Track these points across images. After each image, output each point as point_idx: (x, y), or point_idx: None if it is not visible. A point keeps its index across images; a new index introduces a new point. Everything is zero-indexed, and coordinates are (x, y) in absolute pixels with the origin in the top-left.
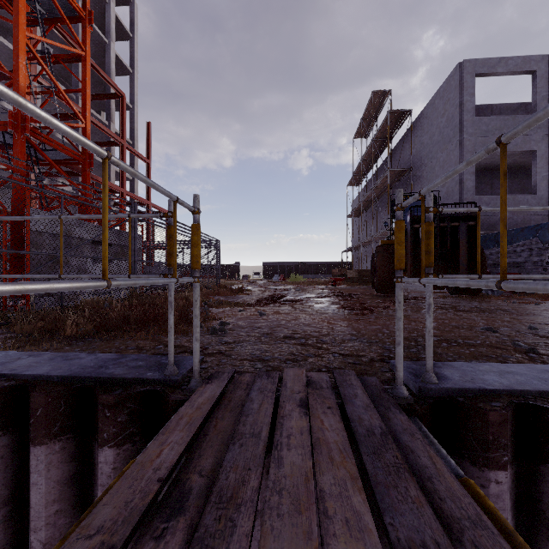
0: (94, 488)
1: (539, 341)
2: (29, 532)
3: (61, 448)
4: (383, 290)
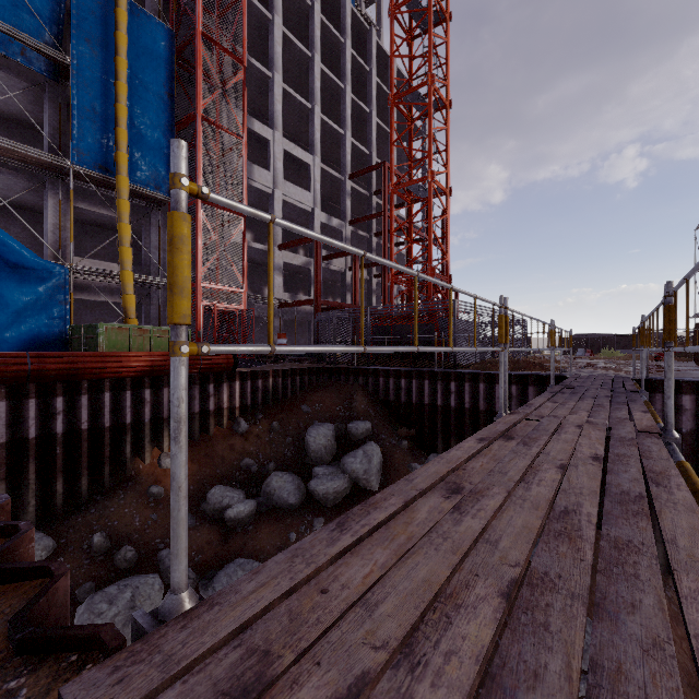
0: None
1: None
2: None
3: (535, 388)
4: None
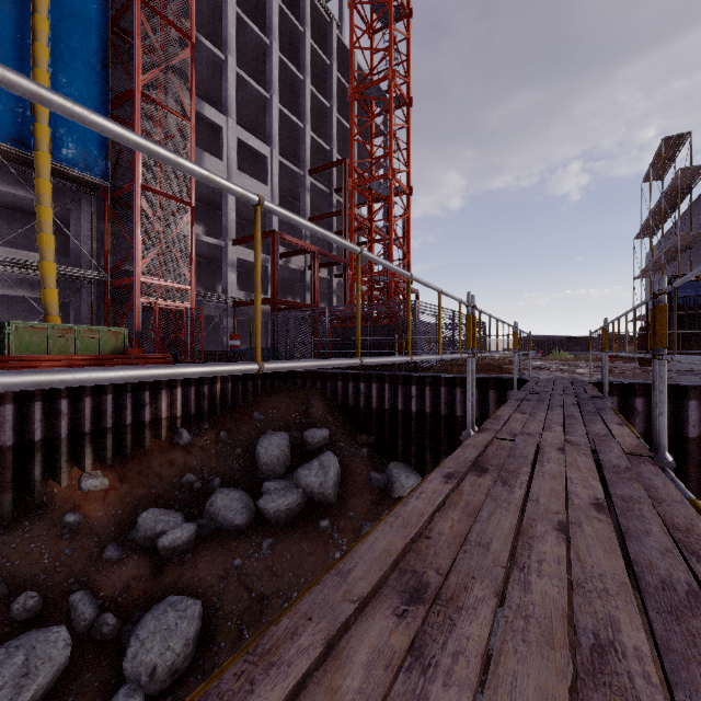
0: (504, 401)
1: (684, 380)
2: (485, 412)
3: (496, 392)
4: (645, 364)
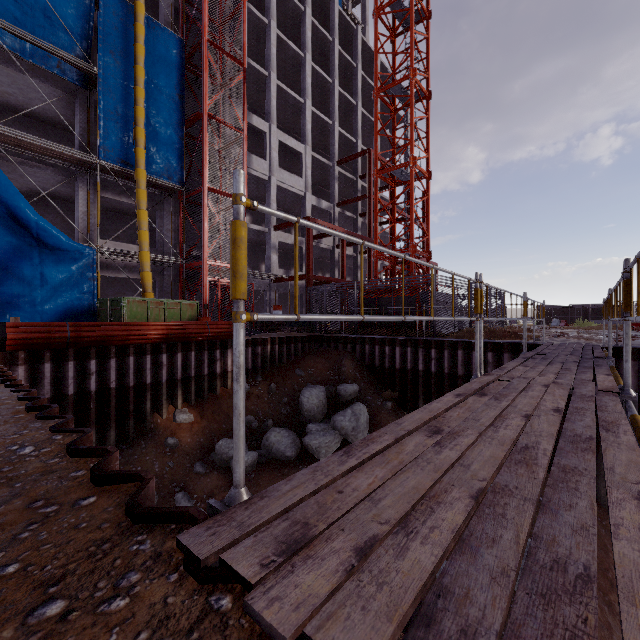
0: None
1: None
2: None
3: (510, 355)
4: None
